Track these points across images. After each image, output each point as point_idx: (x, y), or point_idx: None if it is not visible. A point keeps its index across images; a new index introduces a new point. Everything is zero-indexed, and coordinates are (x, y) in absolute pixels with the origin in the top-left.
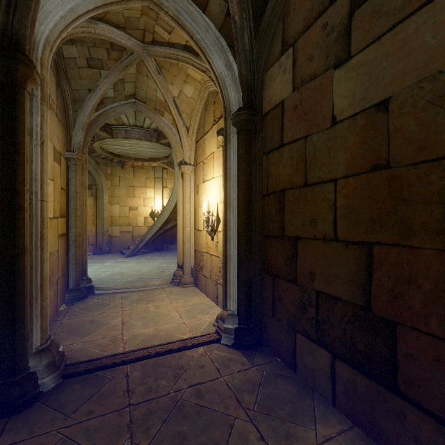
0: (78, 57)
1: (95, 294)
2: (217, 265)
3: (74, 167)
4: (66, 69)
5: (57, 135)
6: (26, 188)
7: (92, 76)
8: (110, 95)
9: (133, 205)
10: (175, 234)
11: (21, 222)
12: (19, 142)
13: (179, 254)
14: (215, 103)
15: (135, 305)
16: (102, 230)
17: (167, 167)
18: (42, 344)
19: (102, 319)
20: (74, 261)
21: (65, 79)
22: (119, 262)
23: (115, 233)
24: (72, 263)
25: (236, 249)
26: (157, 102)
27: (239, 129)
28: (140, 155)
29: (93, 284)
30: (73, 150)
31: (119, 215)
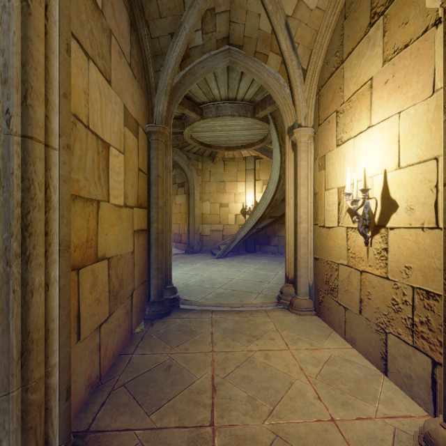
0: None
1: (180, 309)
2: (386, 295)
3: (156, 143)
4: (141, 1)
5: (131, 94)
6: None
7: (173, 10)
8: (198, 43)
9: (224, 201)
10: (269, 234)
11: None
12: None
13: (288, 263)
14: None
15: (231, 342)
16: (193, 228)
17: (261, 155)
18: None
19: (183, 366)
20: (156, 266)
21: (141, 19)
22: (210, 264)
23: (206, 231)
24: (153, 267)
25: None
26: (259, 40)
27: None
28: (231, 142)
29: (178, 295)
30: (155, 123)
31: (209, 212)
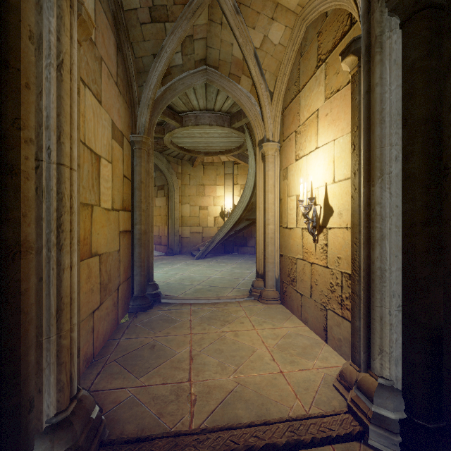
0: (139, 7)
1: (161, 303)
2: (326, 280)
3: (139, 152)
4: (127, 27)
5: (117, 109)
6: (23, 134)
7: (156, 35)
8: (178, 62)
9: (203, 204)
10: (247, 236)
11: (12, 197)
12: (9, 47)
13: (258, 260)
14: (320, 33)
15: (207, 326)
16: (173, 230)
17: (239, 160)
18: (60, 412)
19: (165, 345)
20: (139, 264)
21: (126, 42)
22: (189, 264)
23: (186, 233)
24: (137, 265)
25: (396, 258)
26: (232, 64)
27: (411, 10)
28: (210, 148)
29: (160, 291)
30: (138, 133)
31: (189, 215)
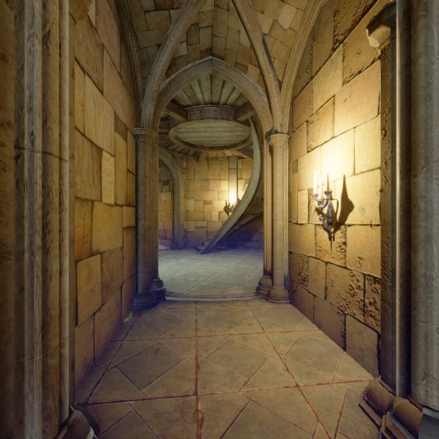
0: None
1: (166, 301)
2: (345, 282)
3: (143, 145)
4: (130, 15)
5: (121, 101)
6: None
7: (160, 24)
8: (183, 53)
9: (208, 199)
10: (251, 230)
11: None
12: None
13: (265, 256)
14: (337, 12)
15: (213, 328)
16: (178, 225)
17: (243, 155)
18: None
19: (169, 349)
20: (143, 260)
21: (130, 31)
22: (194, 259)
23: (190, 228)
24: (141, 262)
25: None
26: (239, 53)
27: None
28: (214, 142)
29: (164, 288)
30: (142, 127)
31: (194, 209)
